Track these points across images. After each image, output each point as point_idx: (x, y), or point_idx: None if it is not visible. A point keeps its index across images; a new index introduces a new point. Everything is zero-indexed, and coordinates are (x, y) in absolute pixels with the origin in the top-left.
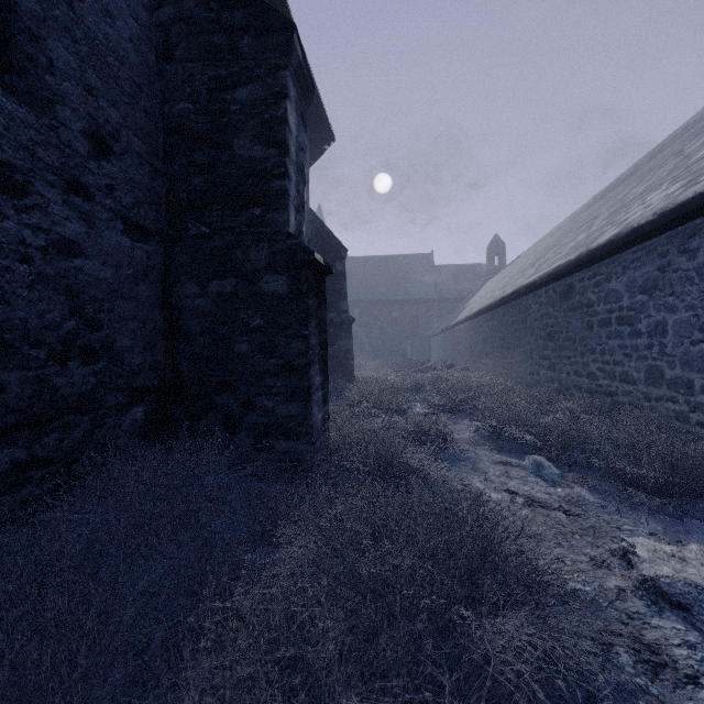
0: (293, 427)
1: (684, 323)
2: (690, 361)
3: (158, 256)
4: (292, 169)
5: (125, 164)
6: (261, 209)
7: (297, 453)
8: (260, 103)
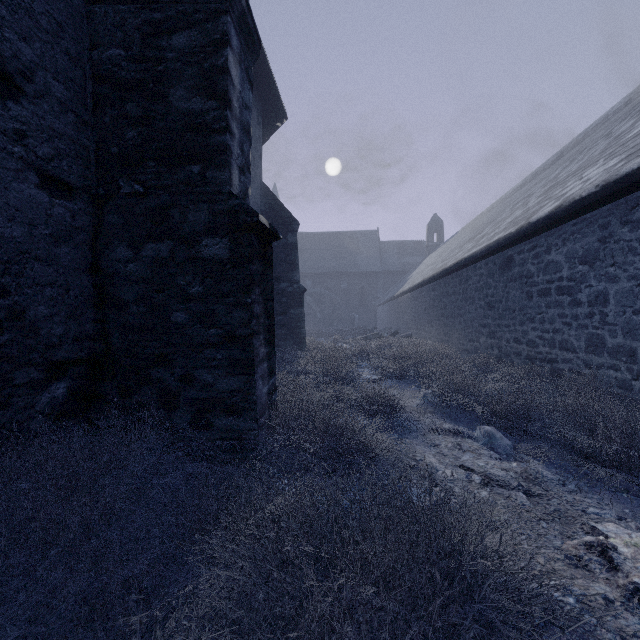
0: (235, 402)
1: (627, 293)
2: (632, 330)
3: (86, 216)
4: (234, 125)
5: (42, 109)
6: (200, 166)
7: (239, 431)
8: (198, 51)
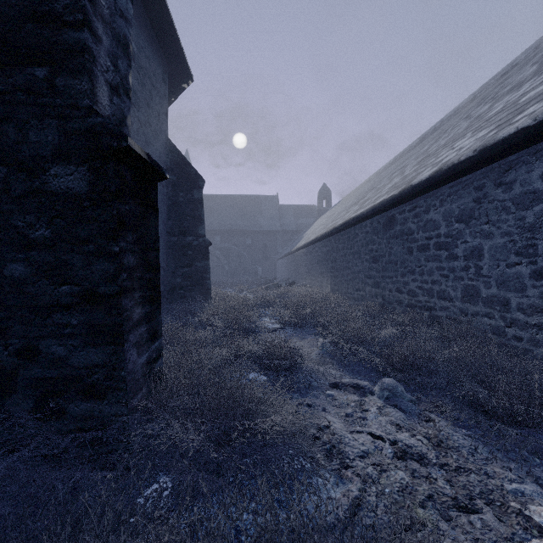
0: (96, 381)
1: (500, 248)
2: (506, 281)
3: None
4: (100, 27)
5: None
6: (46, 69)
7: (103, 418)
8: None
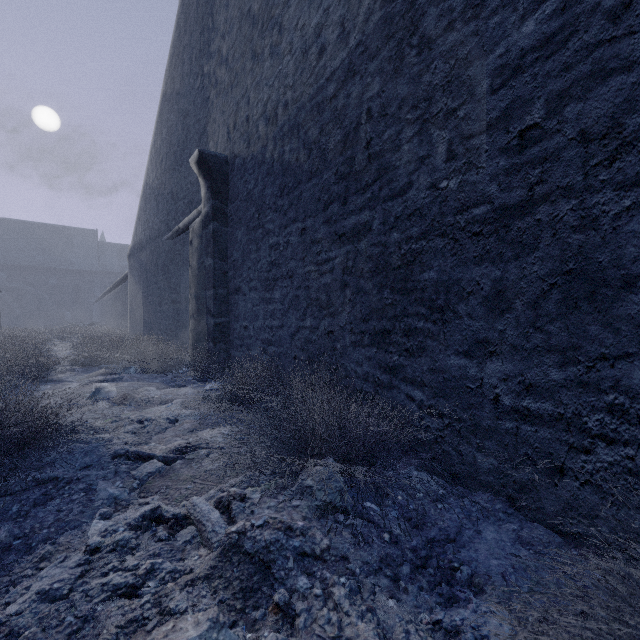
0: None
1: None
2: None
3: None
4: None
5: None
6: None
7: None
8: None
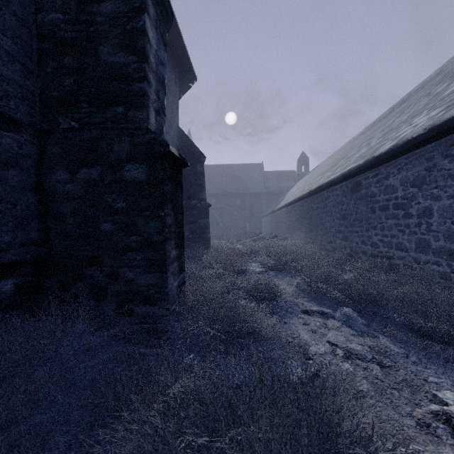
0: (151, 294)
1: (447, 208)
2: (451, 235)
3: (32, 146)
4: (151, 76)
5: None
6: (123, 107)
7: (155, 317)
8: (122, 16)
